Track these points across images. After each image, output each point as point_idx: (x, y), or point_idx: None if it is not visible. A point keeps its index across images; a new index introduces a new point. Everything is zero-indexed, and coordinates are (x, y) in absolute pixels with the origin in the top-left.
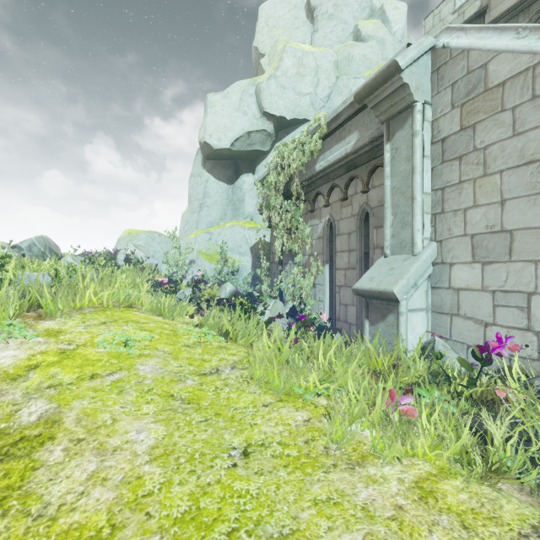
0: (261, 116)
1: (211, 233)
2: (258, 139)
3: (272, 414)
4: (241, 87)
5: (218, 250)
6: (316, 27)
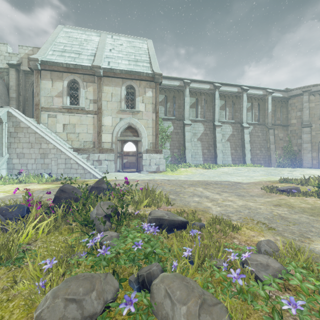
0: None
1: None
2: None
3: None
4: None
5: None
6: None
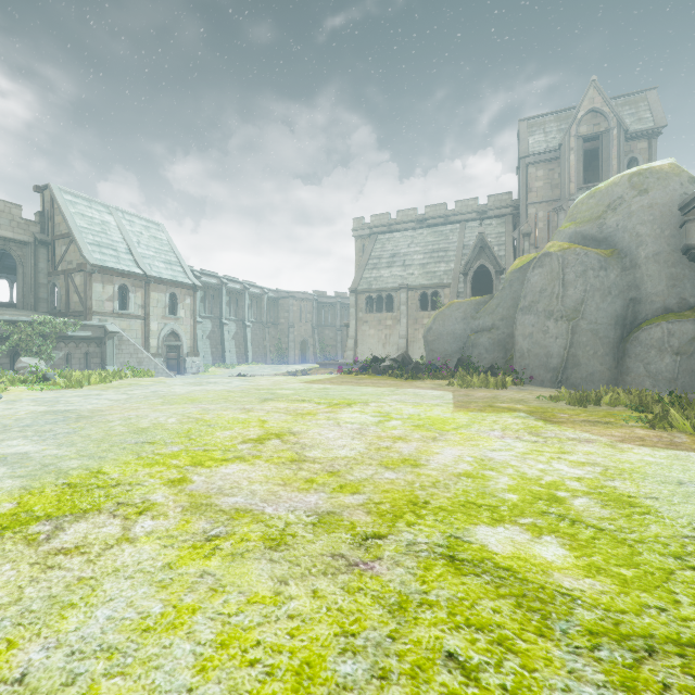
0: None
1: None
2: None
3: None
4: None
5: None
6: None
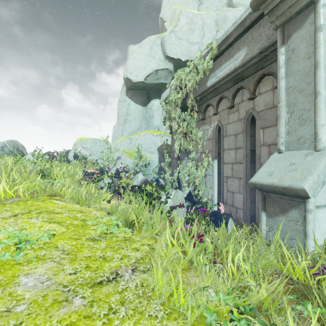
0: (165, 59)
1: (131, 138)
2: (163, 75)
3: None
4: (151, 40)
5: (136, 150)
6: (202, 1)
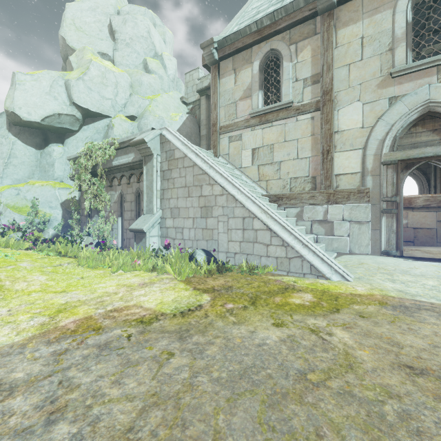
0: (71, 104)
1: (19, 189)
2: (68, 120)
3: (90, 272)
4: (52, 76)
5: (28, 204)
6: (117, 47)
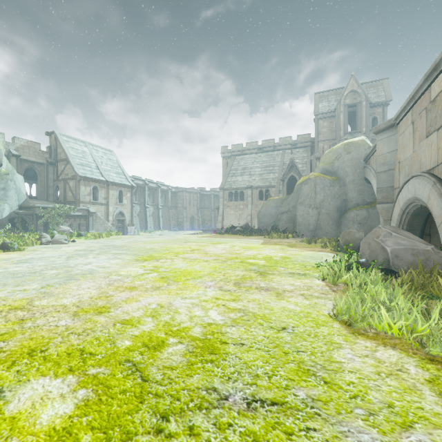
0: None
1: None
2: None
3: None
4: None
5: None
6: None
